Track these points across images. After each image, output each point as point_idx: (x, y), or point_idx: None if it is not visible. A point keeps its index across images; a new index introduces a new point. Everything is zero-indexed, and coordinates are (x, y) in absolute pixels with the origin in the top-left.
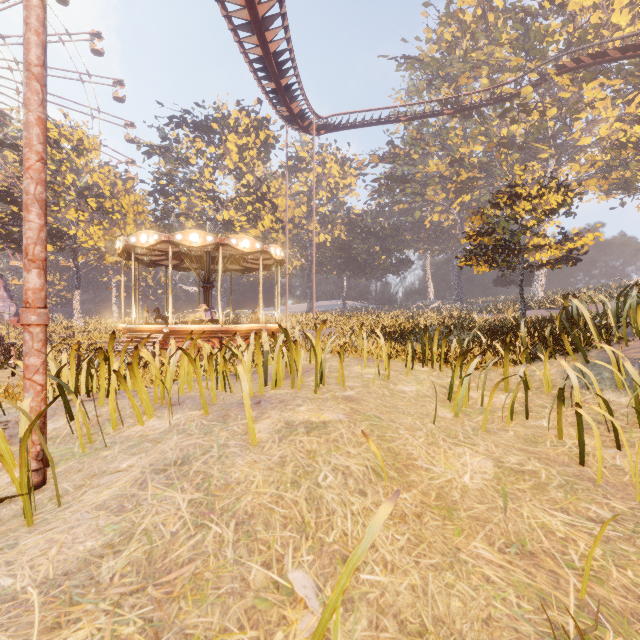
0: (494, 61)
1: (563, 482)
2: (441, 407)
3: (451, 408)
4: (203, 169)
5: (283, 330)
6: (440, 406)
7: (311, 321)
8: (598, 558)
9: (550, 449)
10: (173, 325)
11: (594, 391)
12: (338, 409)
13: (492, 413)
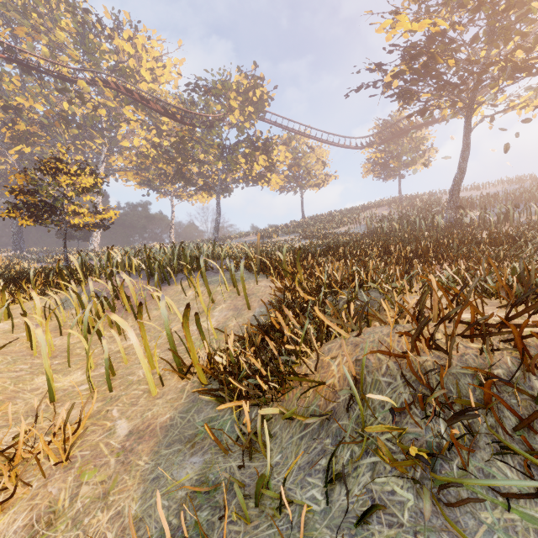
0: (54, 38)
1: (11, 361)
2: None
3: None
4: None
5: None
6: None
7: None
8: (6, 386)
9: (17, 347)
10: None
11: (68, 310)
12: None
13: None
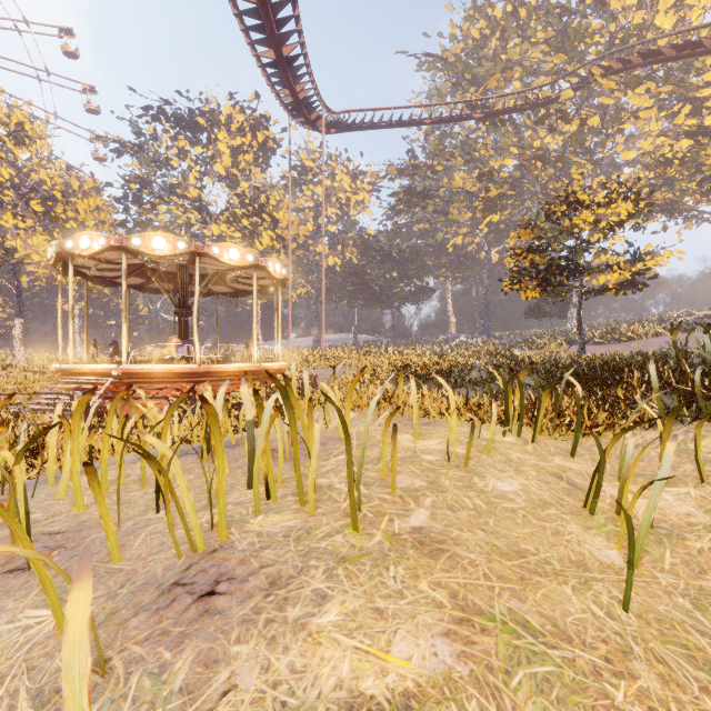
0: (528, 62)
1: None
2: (585, 531)
3: (602, 531)
4: (188, 175)
5: (280, 387)
6: (582, 528)
7: (320, 358)
8: None
9: None
10: (128, 365)
11: None
12: (422, 605)
13: (680, 540)
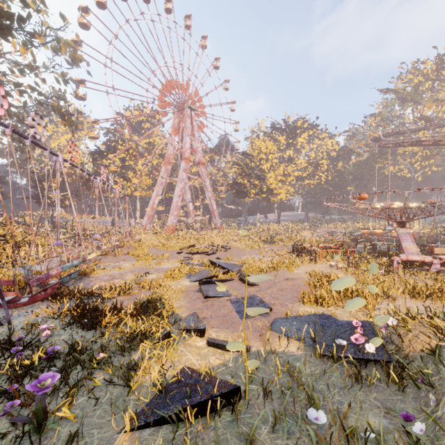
0: None
1: None
2: None
3: None
4: None
5: None
6: None
7: None
8: None
9: None
10: None
11: None
12: None
13: None
